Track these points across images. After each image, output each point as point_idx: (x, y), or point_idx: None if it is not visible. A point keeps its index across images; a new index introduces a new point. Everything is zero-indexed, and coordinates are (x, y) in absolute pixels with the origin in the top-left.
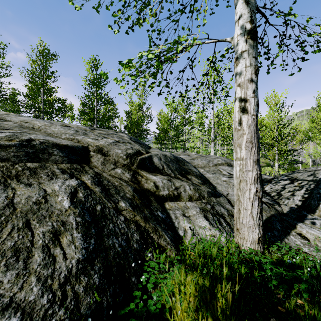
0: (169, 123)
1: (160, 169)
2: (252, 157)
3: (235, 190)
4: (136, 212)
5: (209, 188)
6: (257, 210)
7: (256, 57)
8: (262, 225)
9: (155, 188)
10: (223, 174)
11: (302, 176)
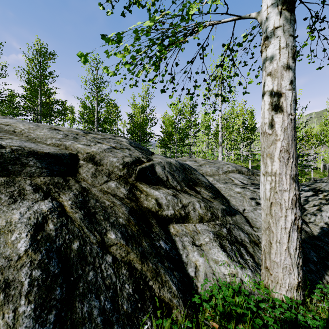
0: (174, 126)
1: (163, 181)
2: (289, 172)
3: (263, 215)
4: (130, 247)
5: (222, 204)
6: (295, 244)
7: (294, 35)
8: (301, 264)
9: (157, 206)
10: (235, 183)
11: (327, 187)
